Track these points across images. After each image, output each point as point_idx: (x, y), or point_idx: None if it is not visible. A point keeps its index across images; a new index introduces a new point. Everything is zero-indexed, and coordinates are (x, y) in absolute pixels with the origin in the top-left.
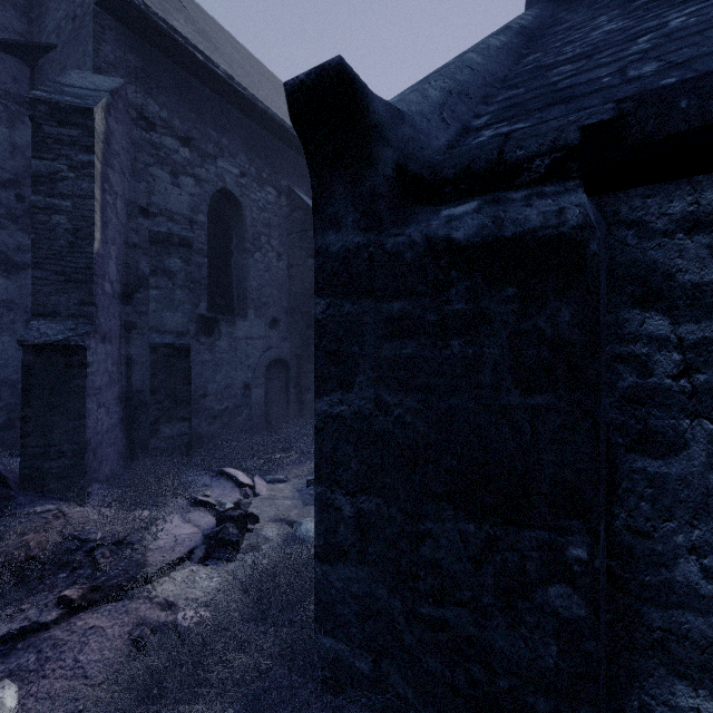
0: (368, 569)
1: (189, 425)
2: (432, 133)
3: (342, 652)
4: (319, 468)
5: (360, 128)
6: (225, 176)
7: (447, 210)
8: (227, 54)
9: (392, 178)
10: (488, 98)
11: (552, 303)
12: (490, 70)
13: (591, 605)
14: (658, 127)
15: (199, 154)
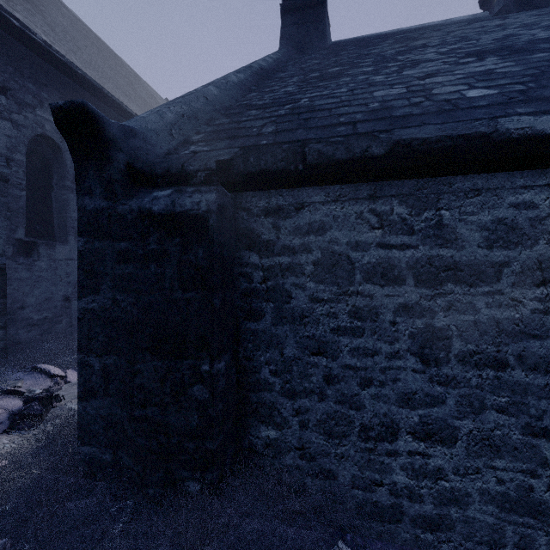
0: (109, 399)
1: (5, 332)
2: (158, 144)
3: (95, 453)
4: (80, 343)
5: (101, 140)
6: (45, 124)
7: (157, 192)
8: (51, 16)
9: (124, 171)
10: (211, 121)
11: (195, 247)
12: (221, 100)
13: (210, 391)
14: (245, 168)
15: (17, 102)
